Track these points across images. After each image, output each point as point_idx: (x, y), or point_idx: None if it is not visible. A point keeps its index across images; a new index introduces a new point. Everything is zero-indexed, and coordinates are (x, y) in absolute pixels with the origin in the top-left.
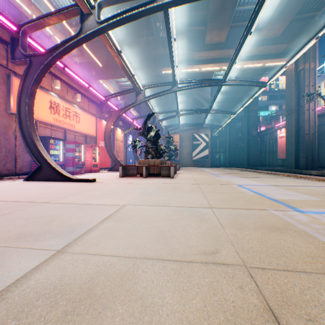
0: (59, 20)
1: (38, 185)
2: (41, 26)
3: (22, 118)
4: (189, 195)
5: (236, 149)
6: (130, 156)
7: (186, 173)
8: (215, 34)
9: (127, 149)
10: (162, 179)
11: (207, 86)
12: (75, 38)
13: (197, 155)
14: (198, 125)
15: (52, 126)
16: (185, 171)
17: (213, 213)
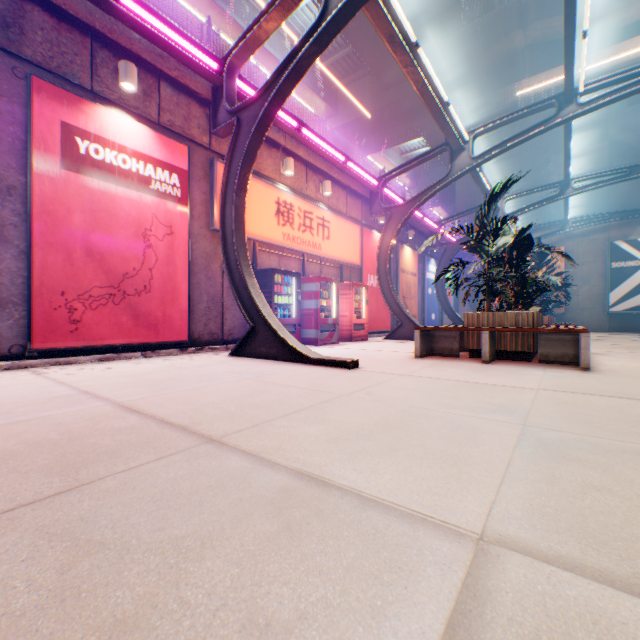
0: (284, 12)
1: (242, 369)
2: (255, 44)
3: (226, 236)
4: None
5: None
6: (431, 306)
7: (619, 354)
8: None
9: (424, 290)
10: (549, 372)
11: None
12: (314, 33)
13: (624, 299)
14: (629, 215)
15: (279, 250)
16: (605, 347)
17: None
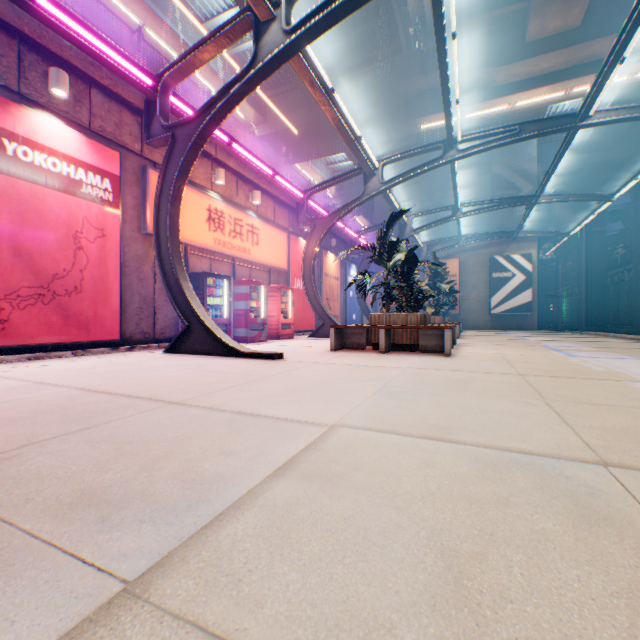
0: (218, 48)
1: (181, 362)
2: (190, 69)
3: (161, 241)
4: (507, 409)
5: (606, 287)
6: (353, 308)
7: (480, 346)
8: (553, 11)
9: (347, 293)
10: (423, 358)
11: (535, 136)
12: (245, 75)
13: (501, 303)
14: (504, 236)
15: (211, 254)
16: (476, 341)
17: (624, 491)
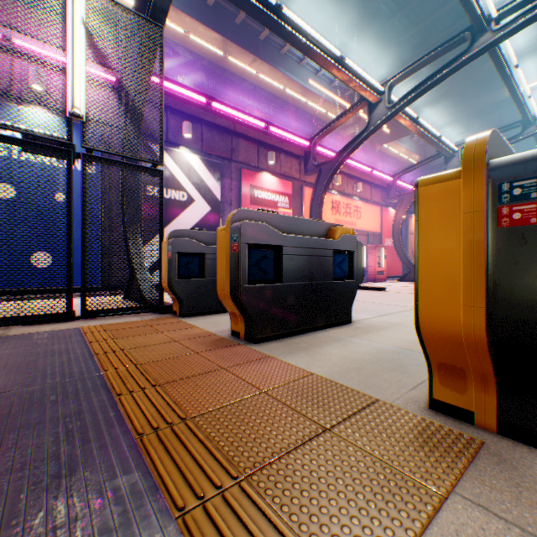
0: (345, 119)
1: None
2: (328, 132)
3: None
4: None
5: None
6: None
7: None
8: None
9: None
10: None
11: None
12: (362, 134)
13: None
14: None
15: None
16: None
17: None
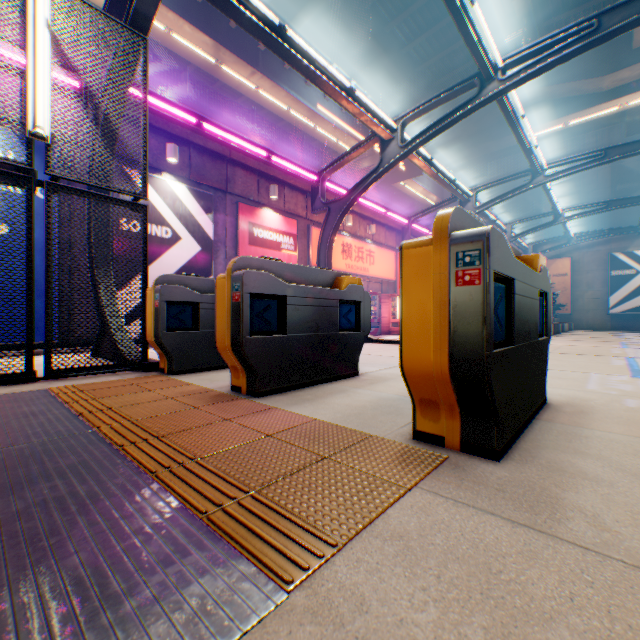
0: (357, 155)
1: None
2: (339, 167)
3: None
4: None
5: None
6: None
7: (557, 341)
8: None
9: None
10: None
11: (620, 158)
12: (374, 172)
13: (622, 302)
14: (624, 231)
15: None
16: (563, 338)
17: None
